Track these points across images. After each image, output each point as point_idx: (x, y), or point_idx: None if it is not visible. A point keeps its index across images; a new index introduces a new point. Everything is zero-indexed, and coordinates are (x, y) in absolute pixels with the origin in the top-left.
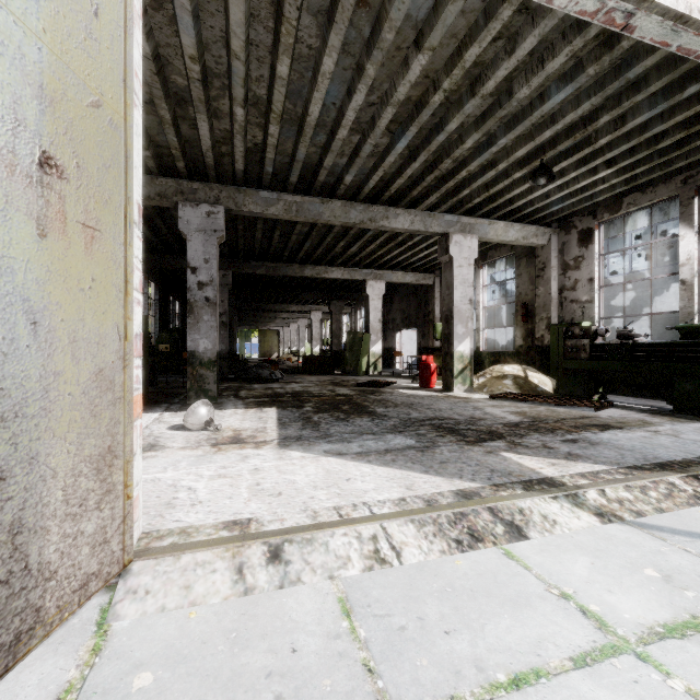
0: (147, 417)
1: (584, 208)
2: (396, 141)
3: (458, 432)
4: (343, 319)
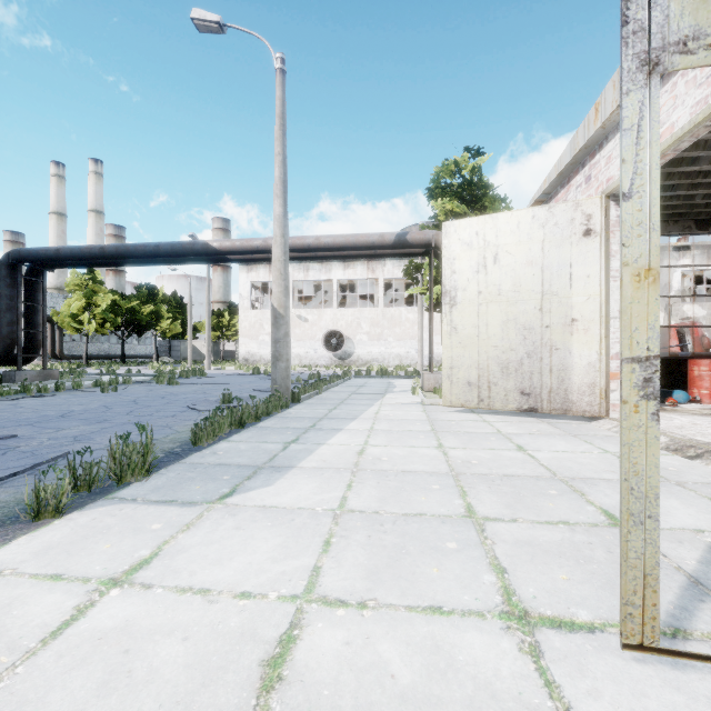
0: None
1: None
2: None
3: None
4: None
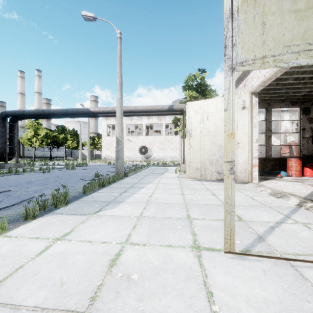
0: None
1: None
2: None
3: None
4: None
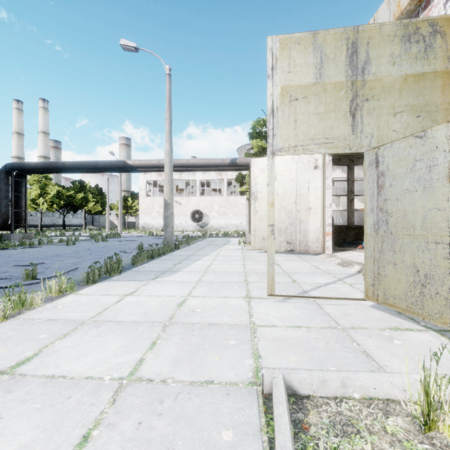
0: None
1: None
2: None
3: None
4: None
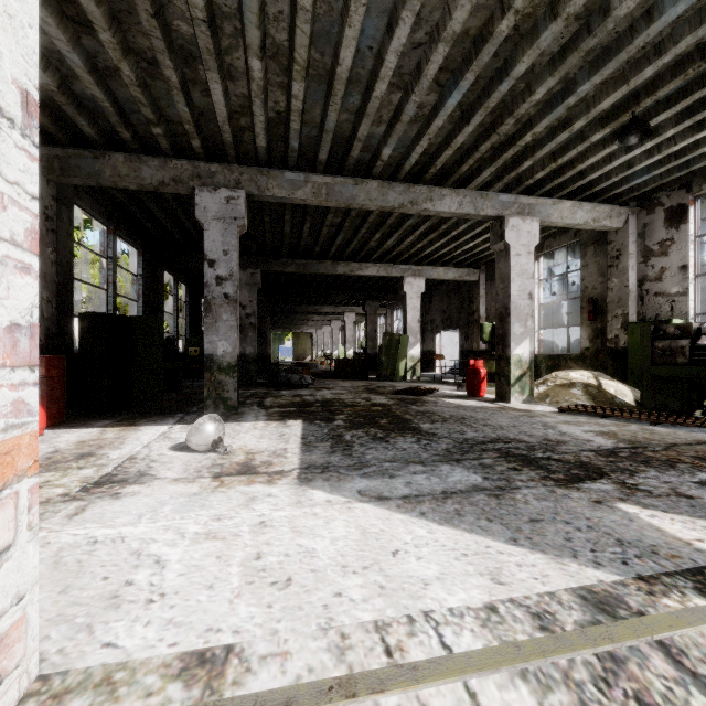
0: (153, 431)
1: (674, 180)
2: (446, 97)
3: (537, 463)
4: (378, 321)
